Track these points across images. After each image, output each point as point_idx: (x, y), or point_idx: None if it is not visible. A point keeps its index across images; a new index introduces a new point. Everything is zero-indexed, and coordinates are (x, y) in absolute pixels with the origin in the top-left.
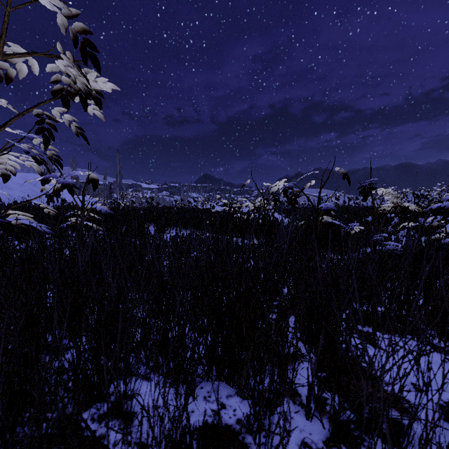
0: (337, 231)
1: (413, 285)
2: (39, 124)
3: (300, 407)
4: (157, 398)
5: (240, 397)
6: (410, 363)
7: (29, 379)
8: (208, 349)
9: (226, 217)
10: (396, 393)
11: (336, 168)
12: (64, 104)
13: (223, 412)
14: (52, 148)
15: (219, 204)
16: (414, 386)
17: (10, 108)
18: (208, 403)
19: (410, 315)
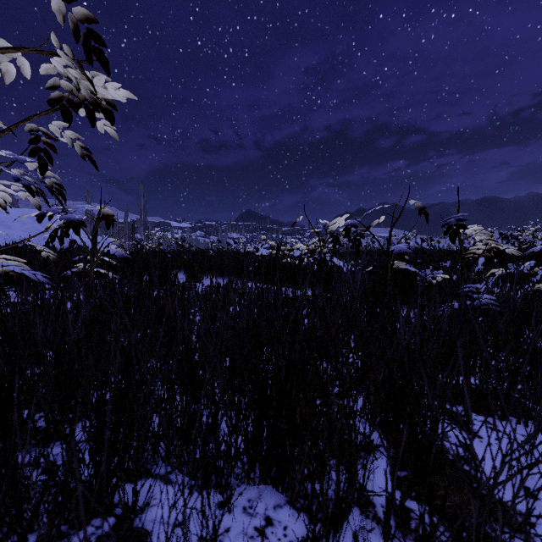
0: (412, 279)
1: (518, 351)
2: (33, 143)
3: (375, 522)
4: (174, 526)
5: (292, 508)
6: (540, 476)
7: (1, 489)
8: (249, 441)
9: (274, 263)
10: (504, 501)
11: (411, 200)
12: (65, 117)
13: (269, 530)
14: (52, 175)
15: (265, 246)
16: (526, 490)
17: (0, 124)
18: (248, 518)
19: (541, 406)
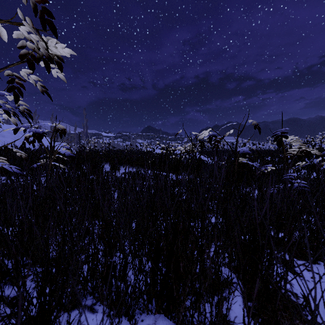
0: (250, 169)
1: None
2: (10, 83)
3: None
4: None
5: None
6: None
7: None
8: (148, 285)
9: (164, 158)
10: None
11: (249, 120)
12: (30, 66)
13: None
14: (23, 103)
15: (159, 148)
16: None
17: None
18: None
19: None
